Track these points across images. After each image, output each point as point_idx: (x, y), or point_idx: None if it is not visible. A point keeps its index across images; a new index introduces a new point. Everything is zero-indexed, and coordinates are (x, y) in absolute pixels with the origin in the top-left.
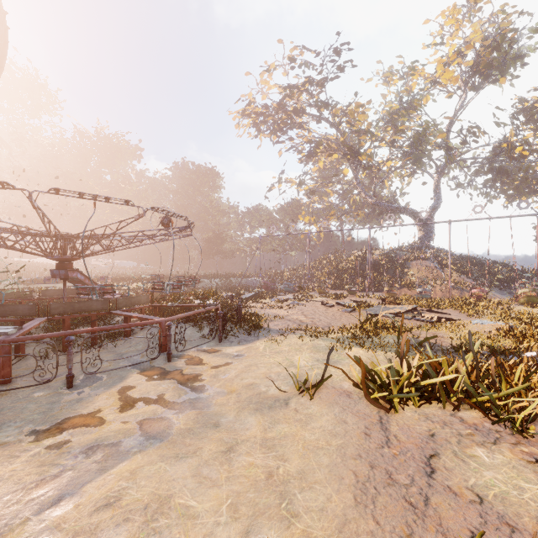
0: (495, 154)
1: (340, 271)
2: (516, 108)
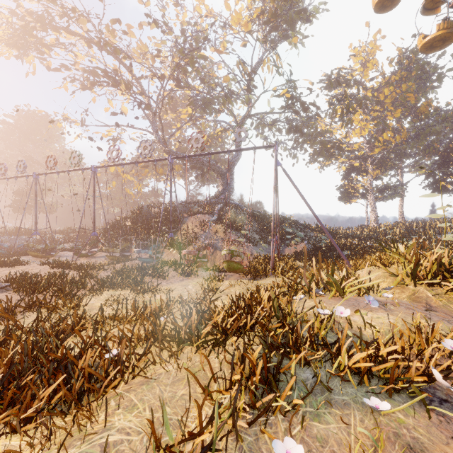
0: (283, 107)
1: (112, 226)
2: (319, 79)
